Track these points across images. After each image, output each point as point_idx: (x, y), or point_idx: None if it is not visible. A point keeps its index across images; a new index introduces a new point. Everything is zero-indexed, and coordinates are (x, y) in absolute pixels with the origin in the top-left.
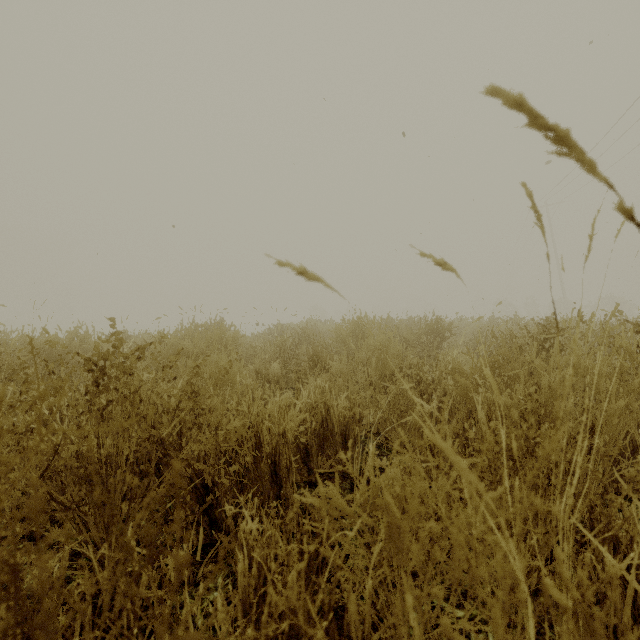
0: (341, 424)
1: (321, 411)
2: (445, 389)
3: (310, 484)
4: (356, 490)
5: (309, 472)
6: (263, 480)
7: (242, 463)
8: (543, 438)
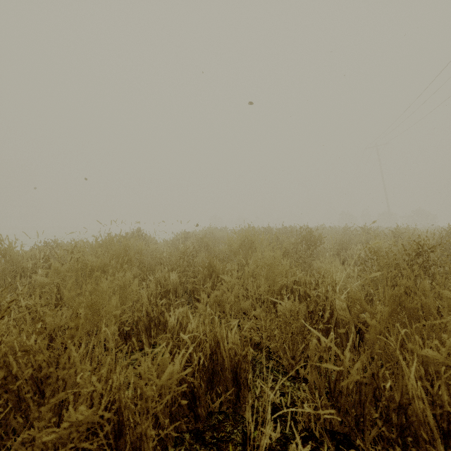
0: (232, 360)
1: (210, 343)
2: (332, 307)
3: (196, 436)
4: None
5: (196, 419)
6: None
7: None
8: None
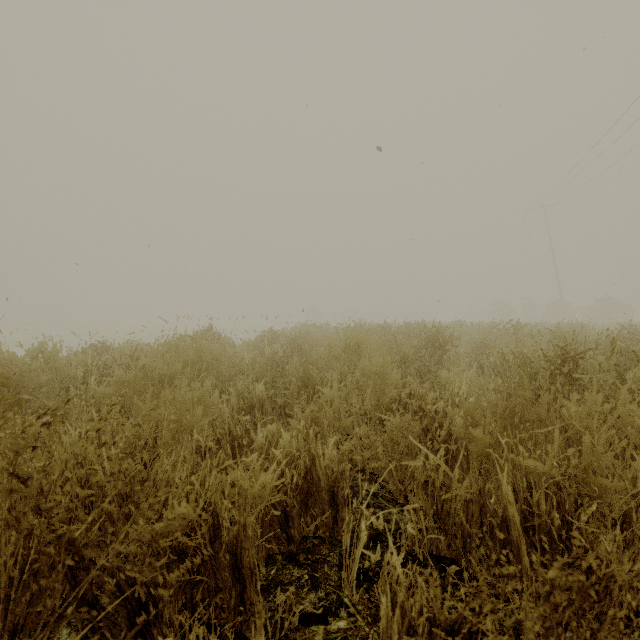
0: (328, 478)
1: (305, 460)
2: (451, 424)
3: (289, 557)
4: (345, 575)
5: (288, 541)
6: (223, 574)
7: (188, 566)
8: (618, 574)
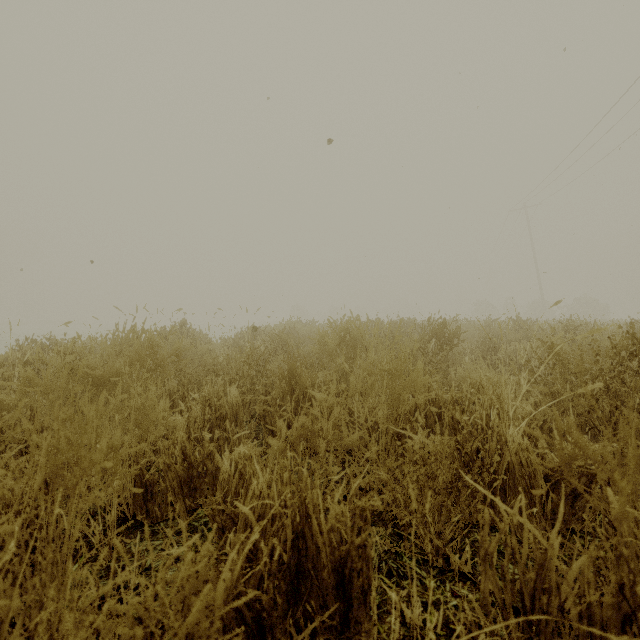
0: (334, 550)
1: (293, 517)
2: (500, 443)
3: None
4: None
5: None
6: None
7: None
8: None
